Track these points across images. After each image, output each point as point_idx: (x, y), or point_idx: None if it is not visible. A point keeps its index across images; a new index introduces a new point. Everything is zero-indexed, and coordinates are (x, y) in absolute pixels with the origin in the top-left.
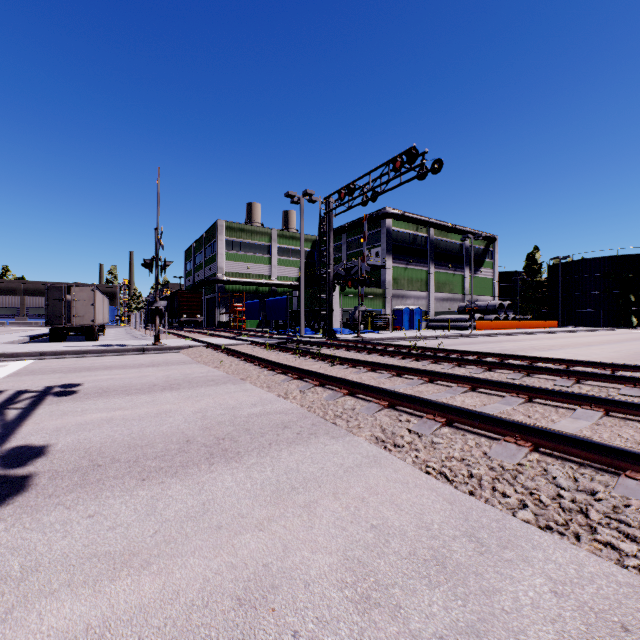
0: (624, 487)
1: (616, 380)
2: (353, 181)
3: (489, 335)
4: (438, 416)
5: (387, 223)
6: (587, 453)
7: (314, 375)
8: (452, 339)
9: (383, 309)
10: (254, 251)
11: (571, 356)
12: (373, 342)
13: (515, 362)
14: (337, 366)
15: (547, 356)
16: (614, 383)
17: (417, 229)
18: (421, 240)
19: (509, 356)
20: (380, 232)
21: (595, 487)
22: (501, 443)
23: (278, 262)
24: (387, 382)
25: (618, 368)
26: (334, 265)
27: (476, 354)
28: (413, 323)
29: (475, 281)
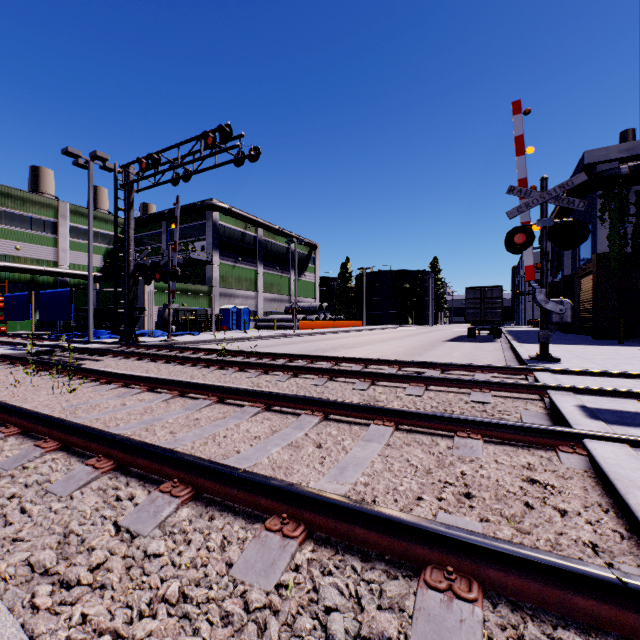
0: (426, 617)
1: (403, 379)
2: (159, 151)
3: (310, 334)
4: (181, 483)
5: (214, 216)
6: (377, 534)
7: (17, 414)
8: (276, 339)
9: (209, 308)
10: (29, 227)
11: (370, 353)
12: (181, 347)
13: (324, 363)
14: (100, 386)
15: (352, 354)
16: (401, 382)
17: (246, 227)
18: (250, 239)
19: (318, 357)
20: (206, 225)
21: (386, 629)
22: (260, 535)
23: (70, 245)
24: (158, 408)
25: (403, 365)
26: (136, 252)
27: (289, 356)
28: (241, 323)
29: (300, 284)
